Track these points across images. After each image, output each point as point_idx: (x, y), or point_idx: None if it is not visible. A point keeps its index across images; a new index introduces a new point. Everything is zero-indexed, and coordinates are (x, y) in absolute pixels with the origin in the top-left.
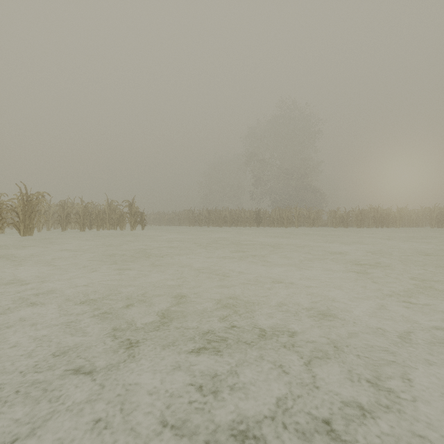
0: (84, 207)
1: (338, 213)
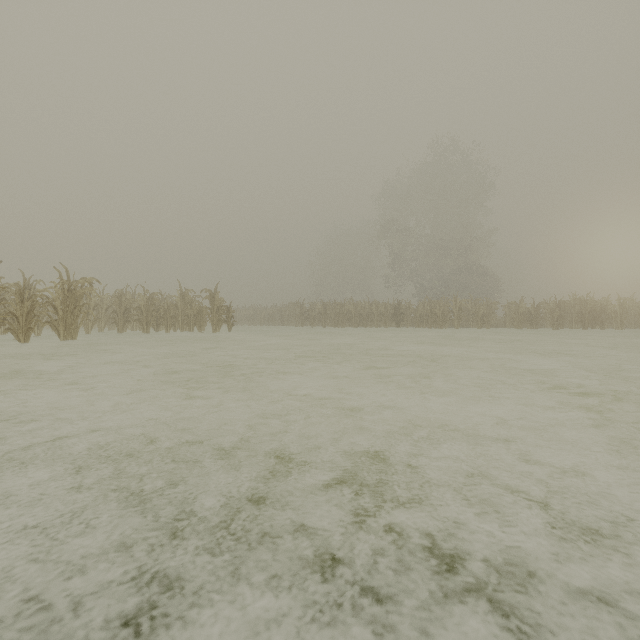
0: (148, 299)
1: (522, 306)
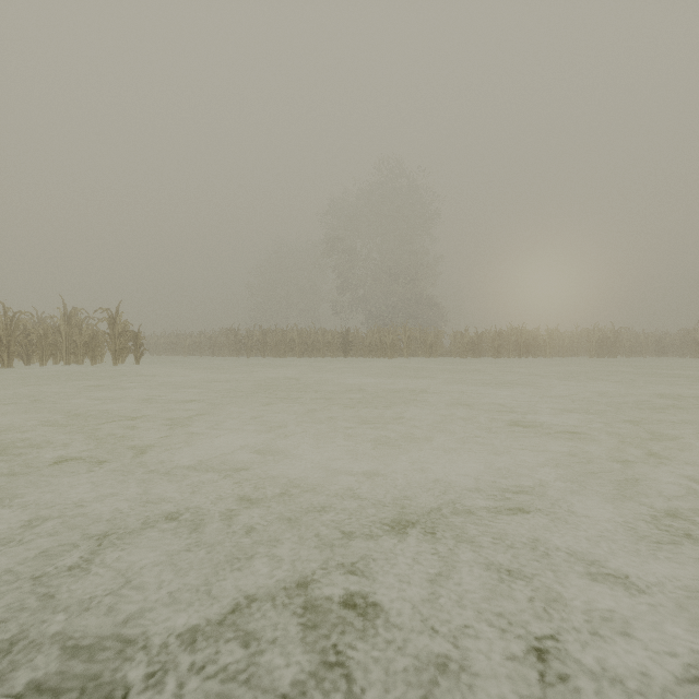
0: (10, 319)
1: (466, 336)
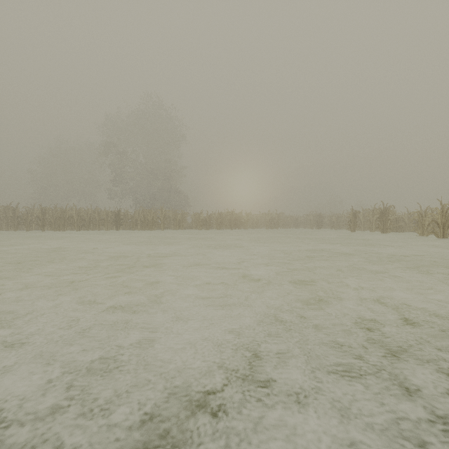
0: None
1: (202, 216)
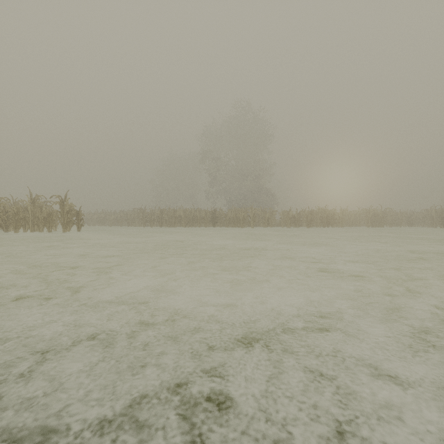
0: None
1: (290, 213)
